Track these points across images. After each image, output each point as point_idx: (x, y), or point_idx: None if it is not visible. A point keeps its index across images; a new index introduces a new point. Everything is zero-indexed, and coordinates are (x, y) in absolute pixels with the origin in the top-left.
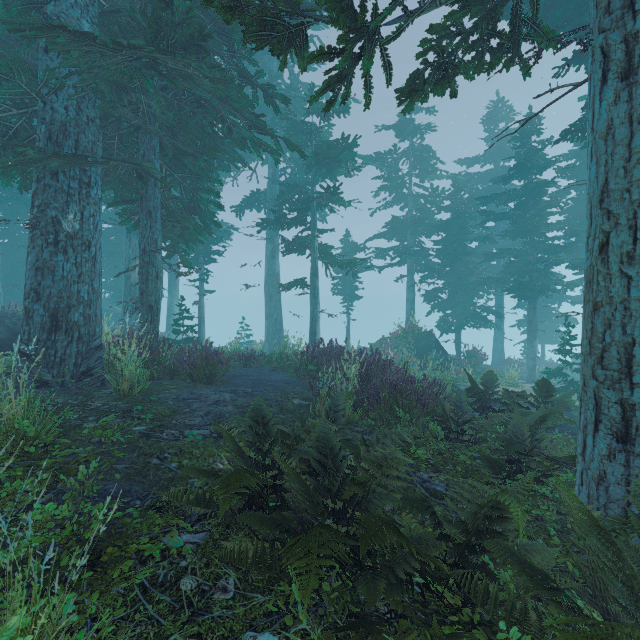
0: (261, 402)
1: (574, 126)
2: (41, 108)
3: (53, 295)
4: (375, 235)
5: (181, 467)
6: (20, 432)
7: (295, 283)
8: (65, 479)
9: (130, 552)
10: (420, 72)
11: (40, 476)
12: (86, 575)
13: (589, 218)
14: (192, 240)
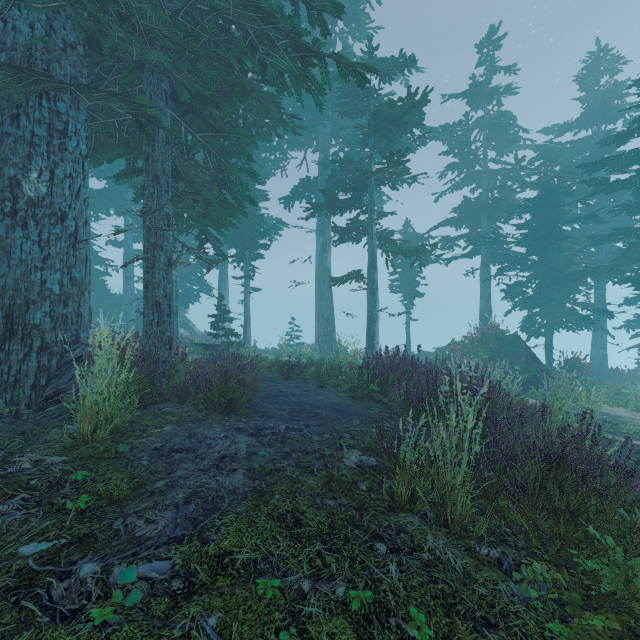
0: None
1: None
2: (1, 29)
3: (8, 287)
4: (441, 222)
5: None
6: None
7: (349, 276)
8: None
9: None
10: None
11: None
12: None
13: None
14: (221, 221)
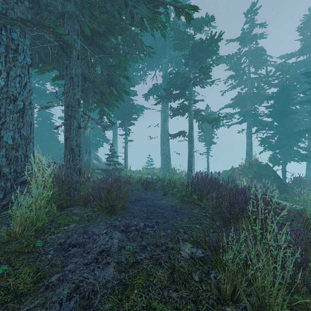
0: None
1: None
2: None
3: None
4: (225, 105)
5: None
6: None
7: (179, 133)
8: None
9: None
10: None
11: None
12: None
13: None
14: (109, 104)
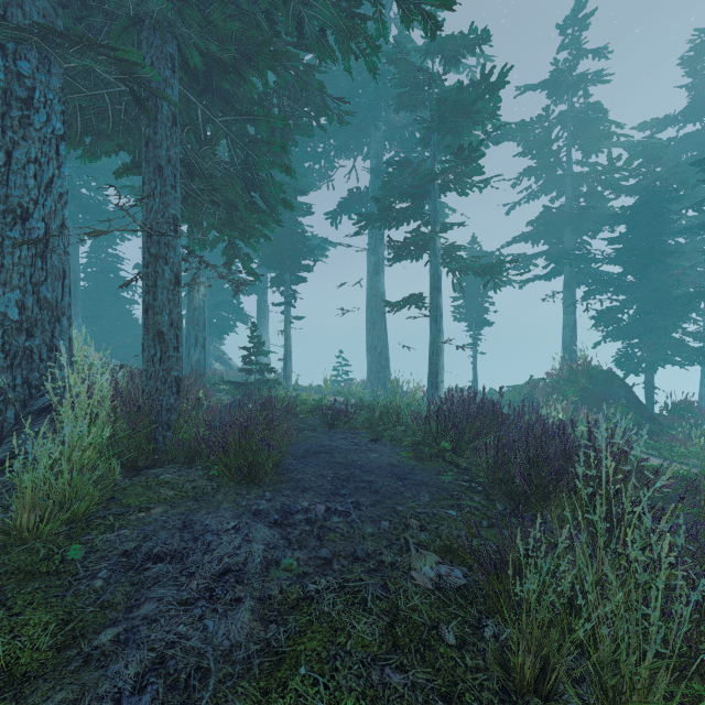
0: None
1: None
2: None
3: None
4: (515, 237)
5: None
6: None
7: (408, 300)
8: None
9: None
10: None
11: None
12: None
13: None
14: (248, 230)
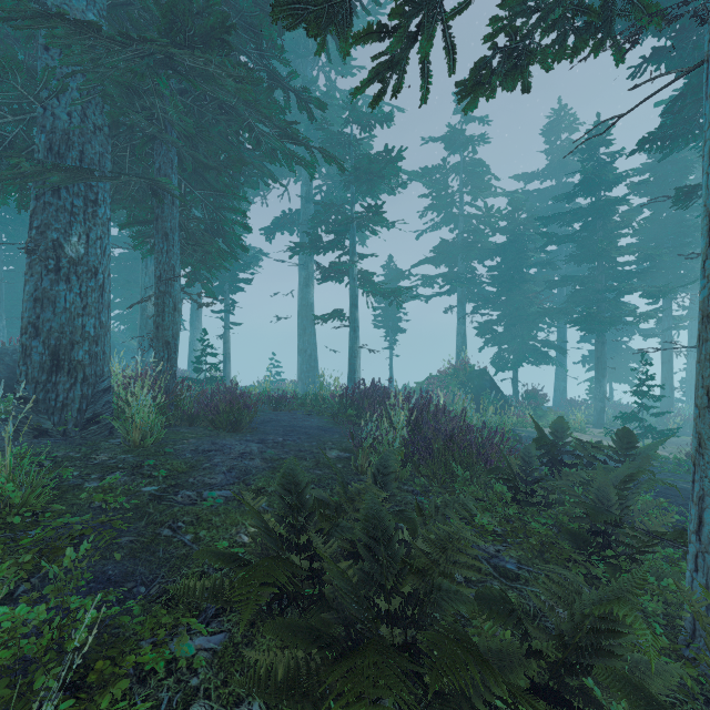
0: (294, 465)
1: (653, 134)
2: (40, 114)
3: (54, 330)
4: (421, 260)
5: (197, 540)
6: (3, 498)
7: (332, 315)
8: (47, 567)
9: (126, 667)
10: (487, 60)
11: (21, 558)
12: (65, 704)
13: (706, 236)
14: (215, 266)
